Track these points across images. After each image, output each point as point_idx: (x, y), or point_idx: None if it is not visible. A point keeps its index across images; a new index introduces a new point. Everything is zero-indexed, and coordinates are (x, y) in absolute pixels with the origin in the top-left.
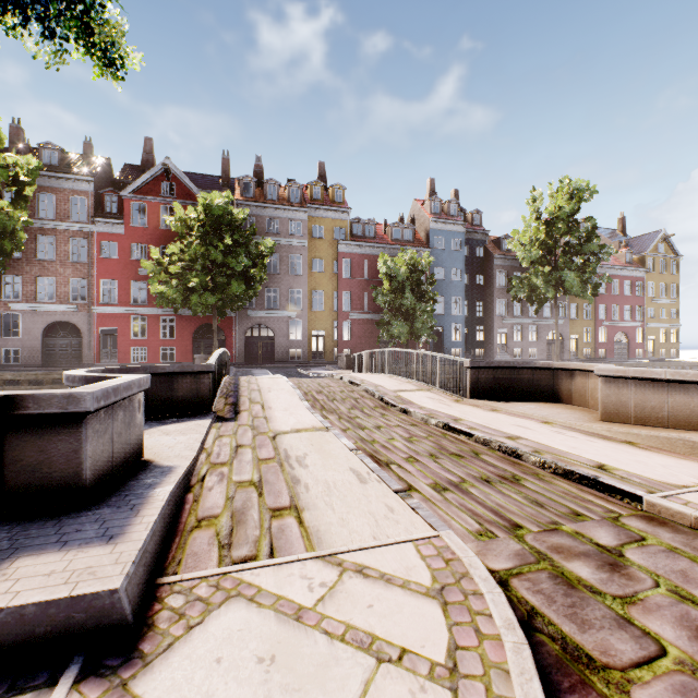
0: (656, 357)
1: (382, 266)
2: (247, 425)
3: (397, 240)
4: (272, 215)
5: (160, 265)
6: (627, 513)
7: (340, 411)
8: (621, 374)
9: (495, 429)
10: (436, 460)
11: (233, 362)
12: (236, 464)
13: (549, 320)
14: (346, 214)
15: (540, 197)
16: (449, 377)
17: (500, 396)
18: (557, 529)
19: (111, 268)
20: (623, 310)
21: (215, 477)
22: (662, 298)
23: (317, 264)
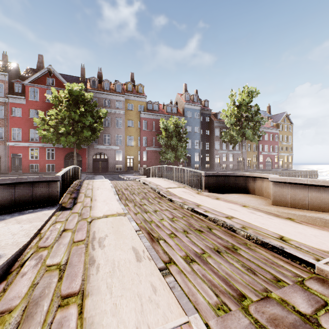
0: (283, 168)
1: (161, 124)
2: (76, 213)
3: (169, 112)
4: (106, 97)
5: (44, 121)
6: (307, 276)
7: (136, 201)
8: (283, 181)
9: (219, 211)
10: (187, 235)
11: (86, 171)
12: (55, 246)
13: (238, 151)
14: (144, 98)
15: (234, 95)
16: (194, 181)
17: (219, 190)
18: (269, 297)
19: (18, 122)
20: (269, 147)
21: (34, 261)
22: (285, 142)
23: (130, 123)
